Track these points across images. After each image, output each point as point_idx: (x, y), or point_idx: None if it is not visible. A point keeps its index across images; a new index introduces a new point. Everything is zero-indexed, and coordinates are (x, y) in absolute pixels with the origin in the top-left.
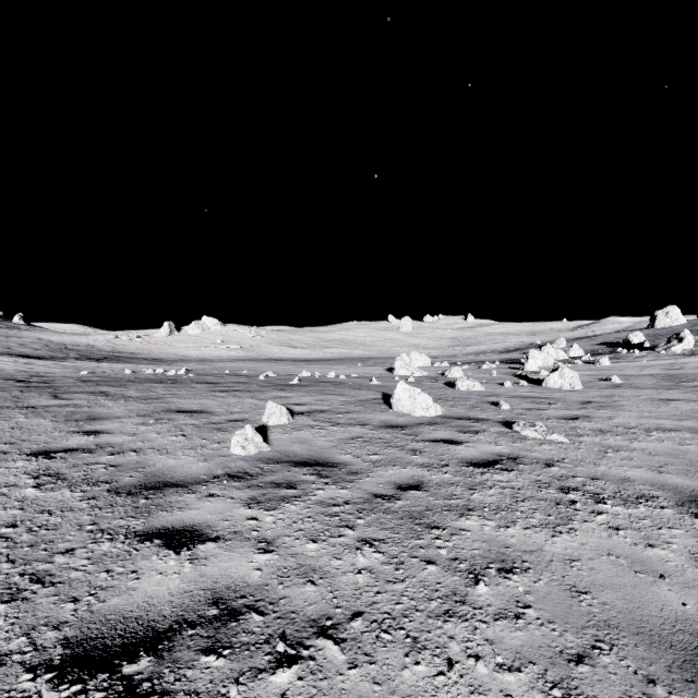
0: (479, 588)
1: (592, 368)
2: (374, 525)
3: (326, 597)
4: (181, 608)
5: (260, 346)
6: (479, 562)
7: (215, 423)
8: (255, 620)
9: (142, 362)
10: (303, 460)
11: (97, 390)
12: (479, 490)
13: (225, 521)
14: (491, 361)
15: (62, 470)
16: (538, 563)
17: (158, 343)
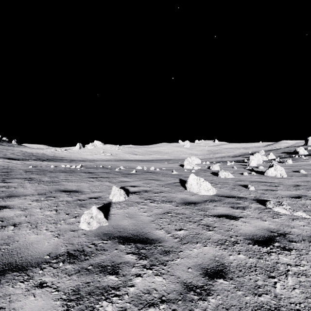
0: None
1: (284, 165)
2: None
3: None
4: None
5: (120, 154)
6: None
7: (80, 200)
8: None
9: (64, 161)
10: (129, 236)
11: (28, 177)
12: (277, 278)
13: None
14: (229, 161)
15: None
16: None
17: (74, 152)
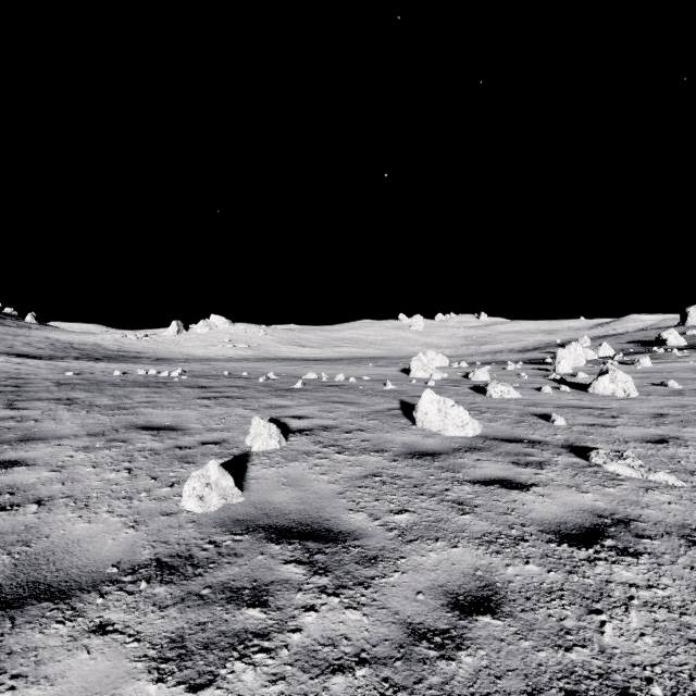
0: None
1: (633, 369)
2: None
3: None
4: None
5: (268, 345)
6: None
7: (181, 448)
8: None
9: (143, 362)
10: (289, 525)
11: (65, 397)
12: (608, 614)
13: None
14: (512, 361)
15: None
16: None
17: (166, 341)
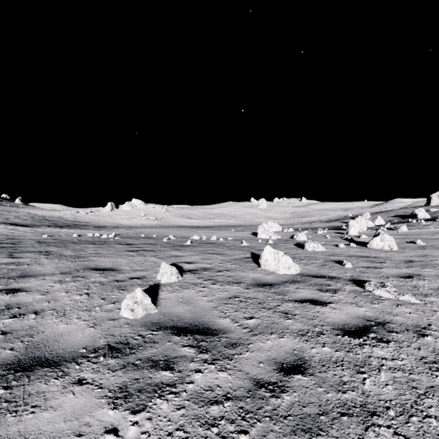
0: None
1: (396, 233)
2: None
3: None
4: None
5: (168, 217)
6: None
7: (118, 281)
8: None
9: (90, 228)
10: (185, 326)
11: (44, 250)
12: (368, 373)
13: (76, 438)
14: (321, 228)
15: None
16: None
17: (104, 215)
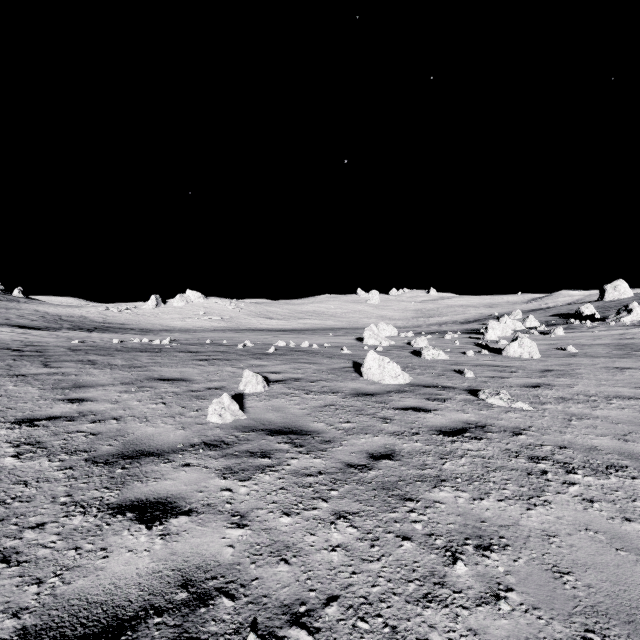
0: (457, 568)
1: (548, 337)
2: (348, 496)
3: (300, 578)
4: (149, 591)
5: (239, 317)
6: (455, 538)
7: (194, 391)
8: (225, 605)
9: (130, 332)
10: (278, 428)
11: (85, 359)
12: (450, 459)
13: (199, 493)
14: (453, 331)
15: (43, 438)
16: (515, 539)
17: (146, 314)
